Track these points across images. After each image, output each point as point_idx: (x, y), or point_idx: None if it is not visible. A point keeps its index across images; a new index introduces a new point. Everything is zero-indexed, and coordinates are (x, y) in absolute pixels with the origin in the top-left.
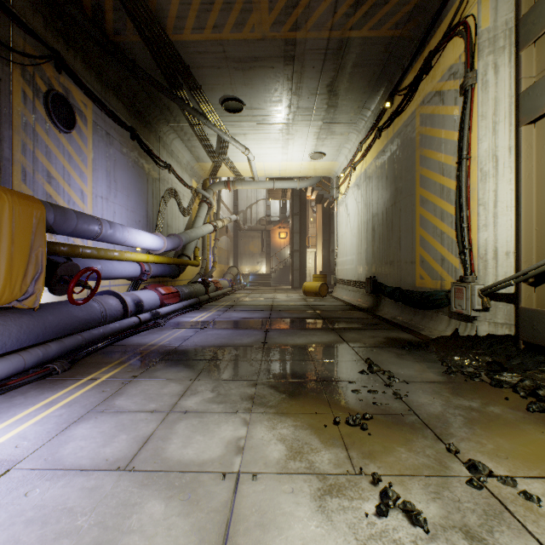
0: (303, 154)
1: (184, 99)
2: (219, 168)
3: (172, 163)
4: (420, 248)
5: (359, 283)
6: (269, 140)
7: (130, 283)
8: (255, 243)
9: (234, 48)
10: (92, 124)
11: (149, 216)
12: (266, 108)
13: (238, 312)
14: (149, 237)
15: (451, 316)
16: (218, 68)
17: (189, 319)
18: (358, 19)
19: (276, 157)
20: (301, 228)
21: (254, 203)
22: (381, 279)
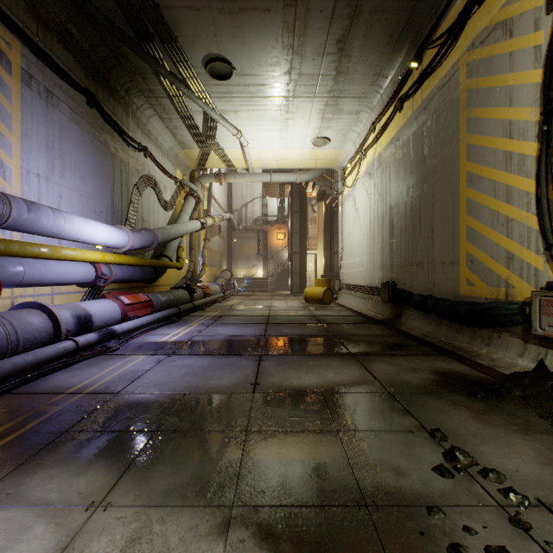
0: (305, 139)
1: (157, 57)
2: (207, 156)
3: (149, 146)
4: (467, 243)
5: (372, 289)
6: (265, 119)
7: (87, 289)
8: (250, 244)
9: None
10: (20, 73)
11: (116, 207)
12: (260, 74)
13: (226, 326)
14: (104, 229)
15: (528, 339)
16: (197, 10)
17: (157, 339)
18: None
19: (273, 142)
20: (300, 228)
21: (249, 201)
22: (404, 285)
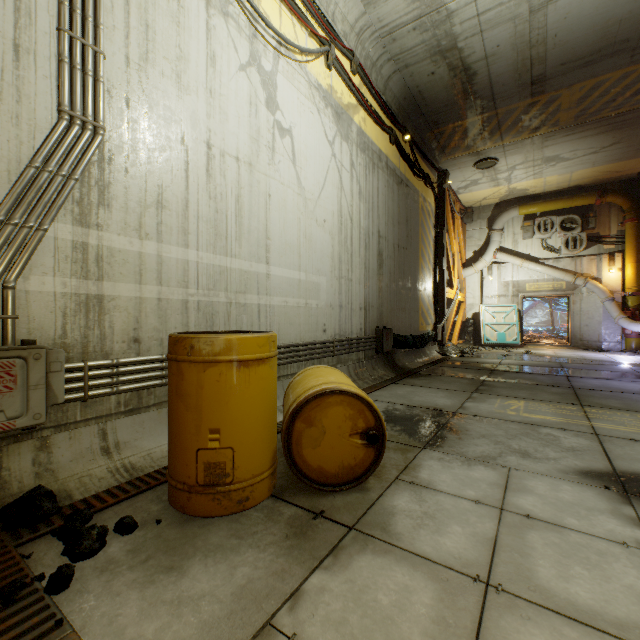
0: None
1: None
2: None
3: None
4: (421, 302)
5: (351, 343)
6: None
7: None
8: None
9: (614, 64)
10: None
11: None
12: None
13: None
14: None
15: (431, 344)
16: None
17: None
18: (476, 126)
19: None
20: None
21: None
22: (393, 329)
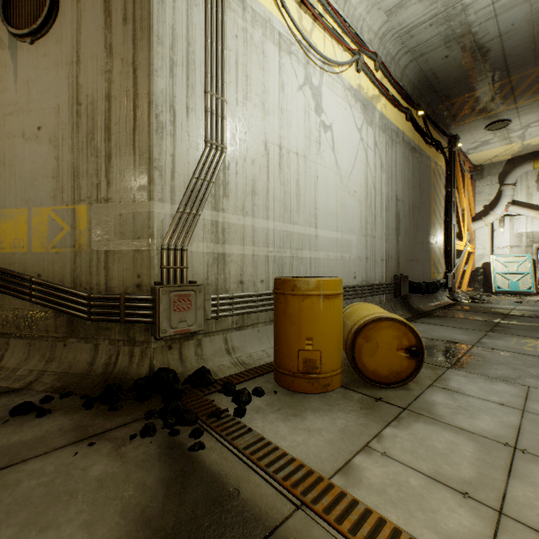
0: None
1: None
2: None
3: None
4: (433, 253)
5: (374, 288)
6: None
7: None
8: None
9: None
10: None
11: None
12: None
13: None
14: None
15: (442, 291)
16: None
17: None
18: (488, 94)
19: None
20: None
21: None
22: (408, 277)
